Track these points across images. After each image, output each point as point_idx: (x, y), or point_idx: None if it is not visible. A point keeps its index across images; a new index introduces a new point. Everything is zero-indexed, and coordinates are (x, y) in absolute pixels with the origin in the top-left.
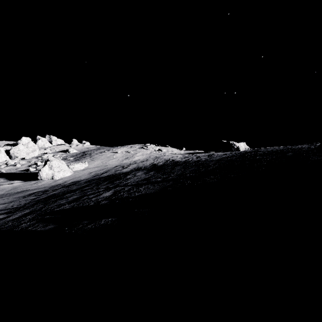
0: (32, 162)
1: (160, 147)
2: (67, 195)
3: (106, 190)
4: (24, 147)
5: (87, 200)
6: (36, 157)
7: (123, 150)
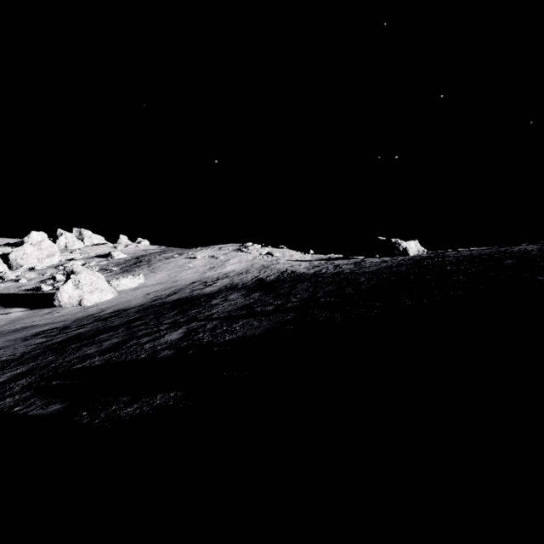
0: (48, 274)
1: (270, 249)
2: (101, 337)
3: (172, 329)
4: (35, 248)
5: (135, 349)
6: (55, 266)
7: (206, 253)
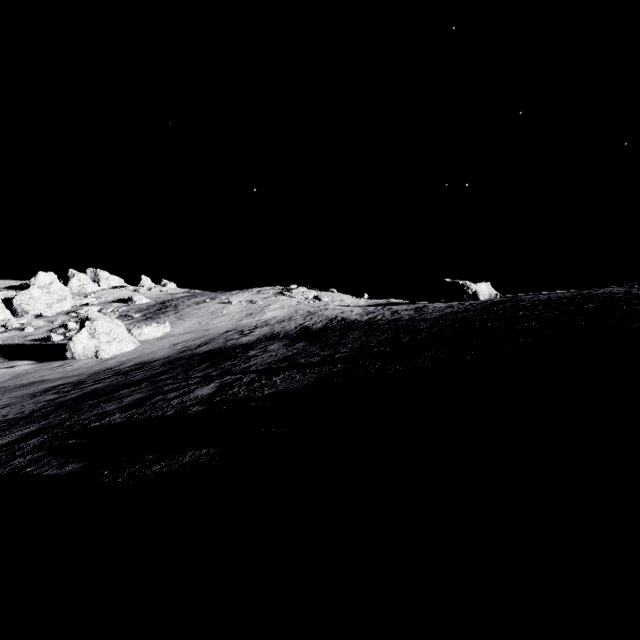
0: (58, 322)
1: (317, 293)
2: (121, 392)
3: (203, 383)
4: (43, 292)
5: (161, 405)
6: (66, 312)
7: (243, 298)
